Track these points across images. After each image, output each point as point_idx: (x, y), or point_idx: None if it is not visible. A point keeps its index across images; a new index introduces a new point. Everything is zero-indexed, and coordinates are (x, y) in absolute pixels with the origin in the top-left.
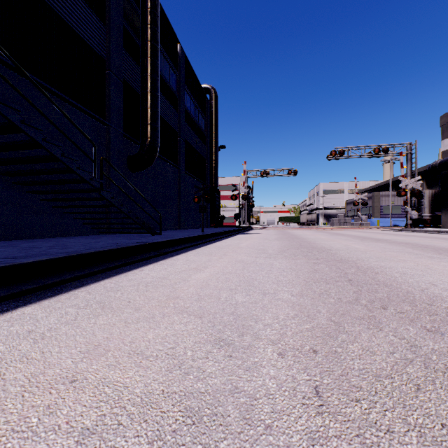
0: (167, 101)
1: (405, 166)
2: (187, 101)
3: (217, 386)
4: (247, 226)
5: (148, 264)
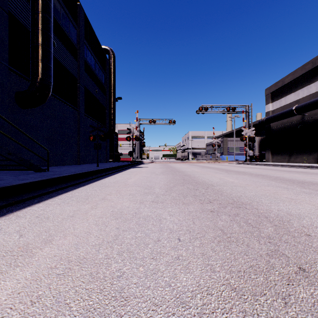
0: (66, 49)
1: (245, 121)
2: (87, 55)
3: None
4: (139, 161)
5: None
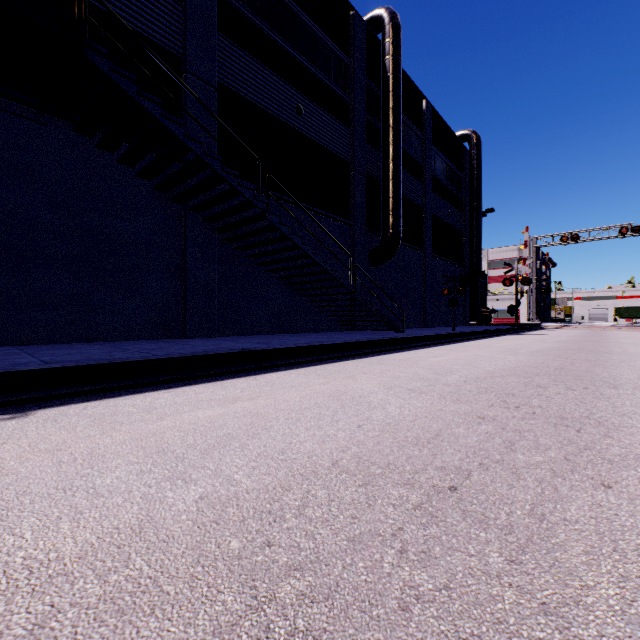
0: (410, 175)
1: None
2: (435, 165)
3: (430, 377)
4: (532, 324)
5: (396, 352)
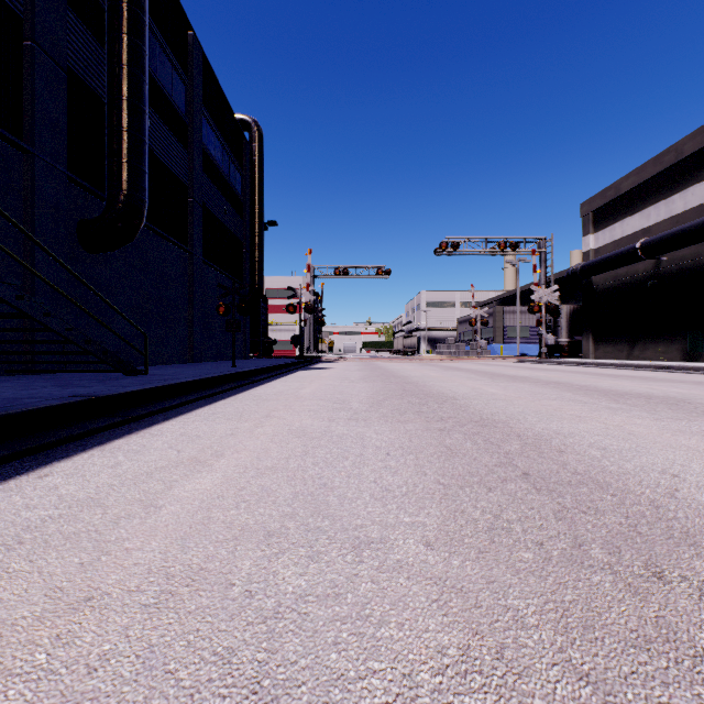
0: (168, 129)
1: (539, 271)
2: (207, 137)
3: None
4: (313, 356)
5: (77, 451)
